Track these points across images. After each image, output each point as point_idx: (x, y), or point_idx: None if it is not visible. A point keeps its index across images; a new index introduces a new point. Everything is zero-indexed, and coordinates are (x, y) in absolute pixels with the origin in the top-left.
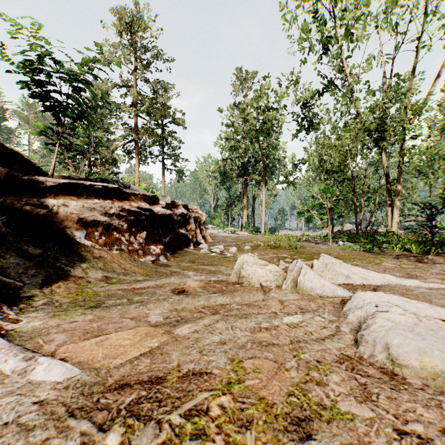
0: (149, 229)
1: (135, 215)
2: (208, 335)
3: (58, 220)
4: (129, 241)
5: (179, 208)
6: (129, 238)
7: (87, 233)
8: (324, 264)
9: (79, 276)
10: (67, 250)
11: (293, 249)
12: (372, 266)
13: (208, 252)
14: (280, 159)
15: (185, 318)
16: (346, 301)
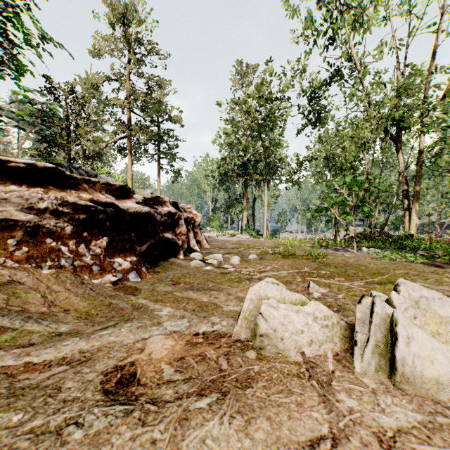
0: (113, 233)
1: (88, 213)
2: None
3: None
4: (76, 252)
5: (166, 205)
6: (76, 247)
7: None
8: (412, 301)
9: None
10: None
11: (312, 258)
12: None
13: (201, 265)
14: (282, 158)
15: None
16: None
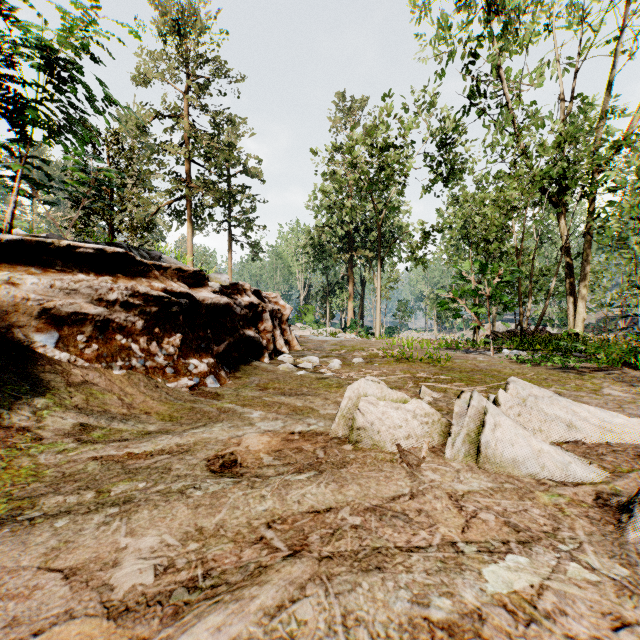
0: (187, 329)
1: (160, 305)
2: None
3: None
4: (148, 351)
5: (246, 294)
6: (148, 345)
7: (62, 336)
8: (519, 399)
9: (21, 426)
10: (11, 371)
11: (433, 362)
12: (589, 397)
13: (292, 369)
14: (402, 227)
15: (215, 568)
16: (608, 498)
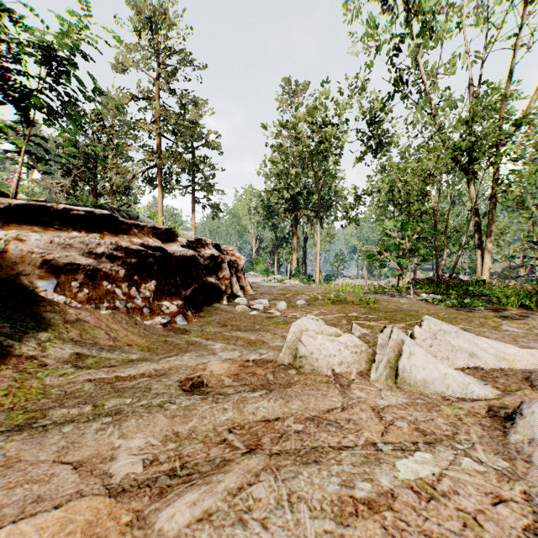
0: (160, 276)
1: (139, 257)
2: (234, 532)
3: (8, 263)
4: (128, 295)
5: (208, 248)
6: (129, 290)
7: (59, 283)
8: (431, 333)
9: (29, 355)
10: (19, 311)
11: (363, 304)
12: (490, 332)
13: (246, 310)
14: (338, 191)
15: (190, 462)
16: (498, 410)
